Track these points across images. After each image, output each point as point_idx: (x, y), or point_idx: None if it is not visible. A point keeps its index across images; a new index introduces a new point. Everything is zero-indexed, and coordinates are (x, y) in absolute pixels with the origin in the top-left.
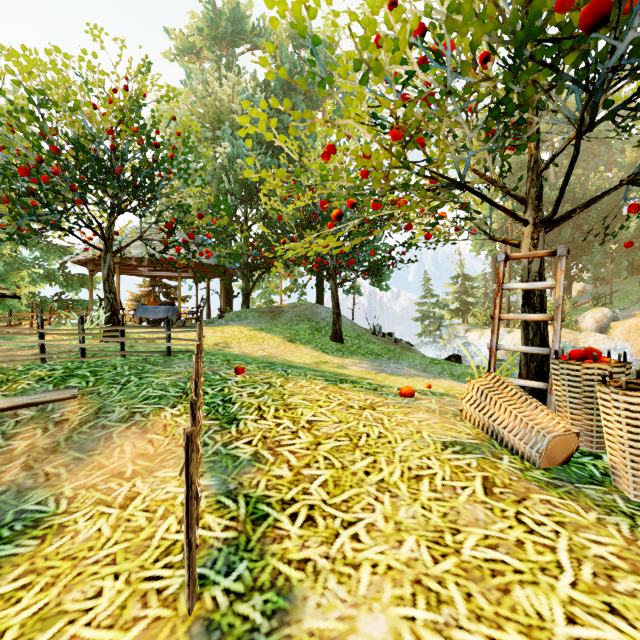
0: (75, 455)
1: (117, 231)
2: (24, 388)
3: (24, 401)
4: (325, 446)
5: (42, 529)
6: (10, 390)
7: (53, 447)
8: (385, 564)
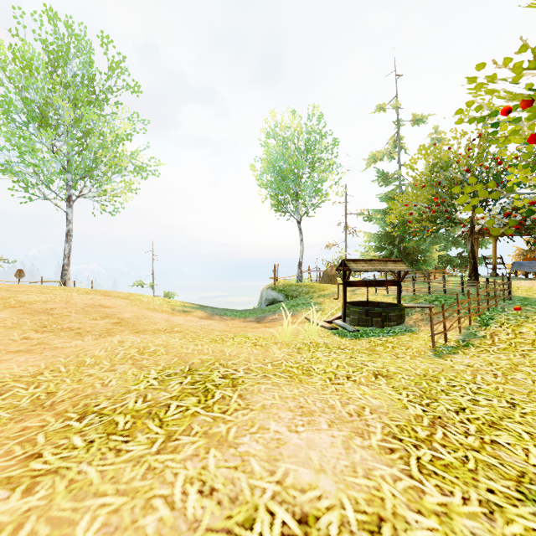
0: (427, 322)
1: (482, 217)
2: (419, 302)
3: (418, 305)
4: (515, 340)
5: (413, 332)
6: (415, 302)
7: (422, 319)
8: (487, 359)
